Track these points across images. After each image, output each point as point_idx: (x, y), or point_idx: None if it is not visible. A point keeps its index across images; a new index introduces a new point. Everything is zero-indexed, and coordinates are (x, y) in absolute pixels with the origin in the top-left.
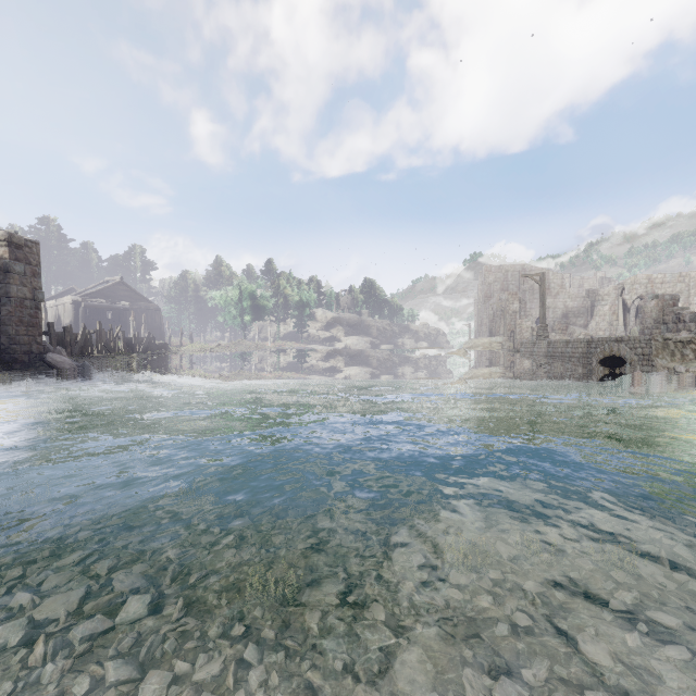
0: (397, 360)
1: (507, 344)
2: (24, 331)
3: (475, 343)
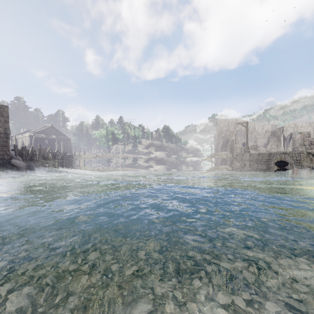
0: (179, 162)
1: (229, 155)
2: (0, 148)
3: (215, 154)
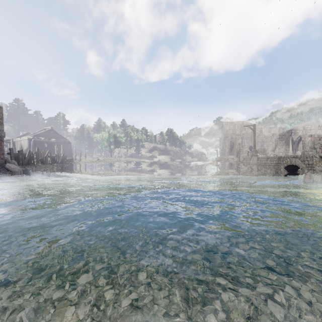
0: (183, 166)
1: (236, 159)
2: None
3: (220, 158)
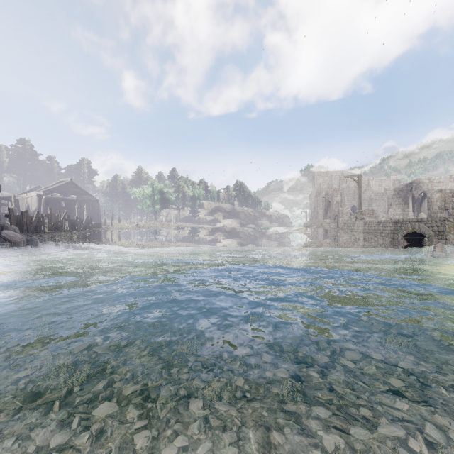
0: (258, 235)
1: (333, 224)
2: None
3: (311, 223)
